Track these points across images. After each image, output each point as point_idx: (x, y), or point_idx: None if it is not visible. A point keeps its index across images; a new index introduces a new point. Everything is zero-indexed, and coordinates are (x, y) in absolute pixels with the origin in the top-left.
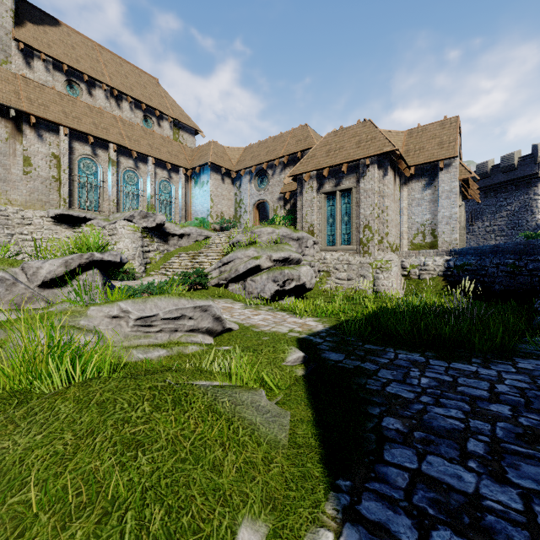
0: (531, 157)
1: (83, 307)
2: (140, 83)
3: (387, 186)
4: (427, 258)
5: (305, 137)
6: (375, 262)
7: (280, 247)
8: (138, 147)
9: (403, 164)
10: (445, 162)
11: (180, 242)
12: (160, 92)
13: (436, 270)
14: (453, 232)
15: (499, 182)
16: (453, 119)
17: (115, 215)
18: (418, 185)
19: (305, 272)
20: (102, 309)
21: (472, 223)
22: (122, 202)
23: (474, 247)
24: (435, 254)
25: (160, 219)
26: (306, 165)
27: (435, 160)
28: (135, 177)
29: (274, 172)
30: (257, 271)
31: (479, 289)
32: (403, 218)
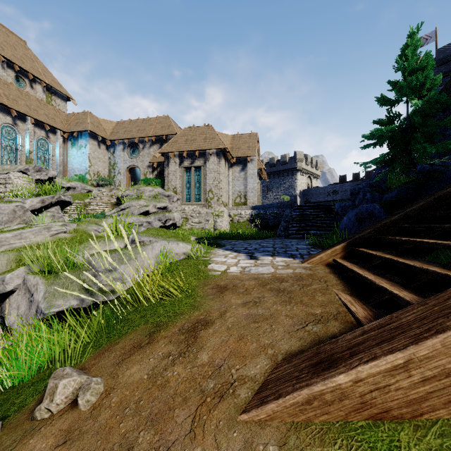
0: (294, 158)
1: (97, 219)
2: (9, 43)
3: (221, 168)
4: (242, 210)
5: (168, 126)
6: (215, 212)
7: (161, 200)
8: (17, 106)
9: (230, 156)
10: (250, 158)
11: (66, 194)
12: (30, 55)
13: (246, 217)
14: (254, 197)
15: (280, 170)
16: (255, 134)
17: (4, 166)
18: (237, 168)
19: (176, 216)
20: (108, 219)
21: (267, 193)
22: (0, 153)
23: (263, 205)
24: (246, 208)
25: (52, 174)
26: (172, 147)
27: (246, 156)
28: (13, 133)
29: (144, 146)
30: (147, 214)
31: (264, 226)
32: (230, 187)
